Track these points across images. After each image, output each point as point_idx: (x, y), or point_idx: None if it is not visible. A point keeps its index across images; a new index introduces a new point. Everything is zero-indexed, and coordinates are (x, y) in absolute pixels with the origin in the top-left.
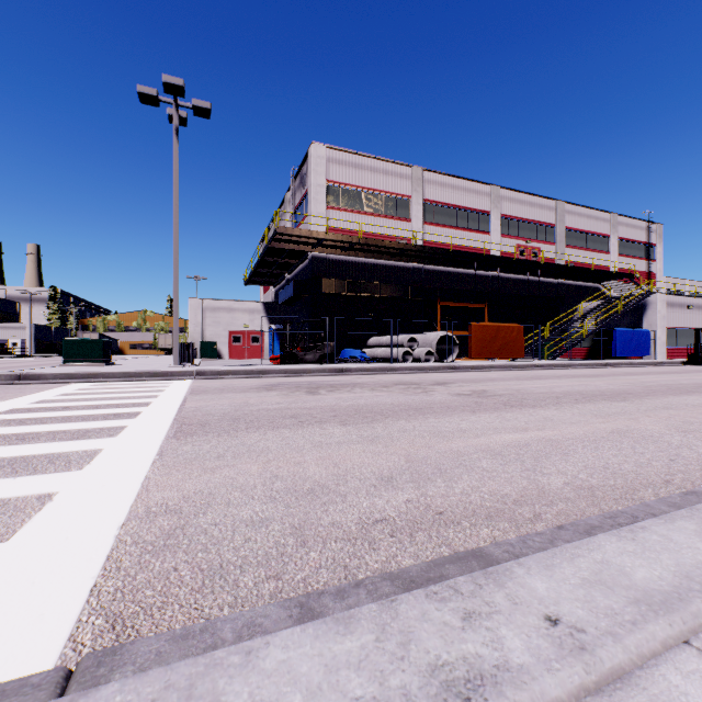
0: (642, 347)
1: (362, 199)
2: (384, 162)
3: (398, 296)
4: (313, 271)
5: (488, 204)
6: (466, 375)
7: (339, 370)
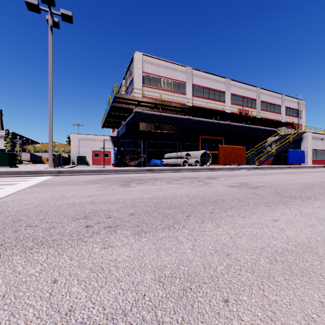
0: (301, 159)
1: (161, 82)
2: (172, 64)
3: (180, 132)
4: (135, 119)
5: (224, 88)
6: (222, 173)
7: (148, 170)
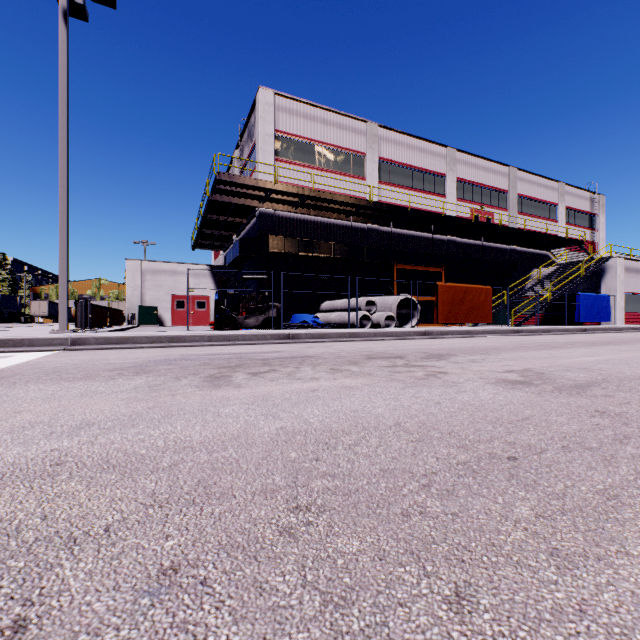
0: (603, 312)
1: (314, 153)
2: (338, 115)
3: (353, 258)
4: (260, 228)
5: (444, 166)
6: (450, 343)
7: (284, 336)
